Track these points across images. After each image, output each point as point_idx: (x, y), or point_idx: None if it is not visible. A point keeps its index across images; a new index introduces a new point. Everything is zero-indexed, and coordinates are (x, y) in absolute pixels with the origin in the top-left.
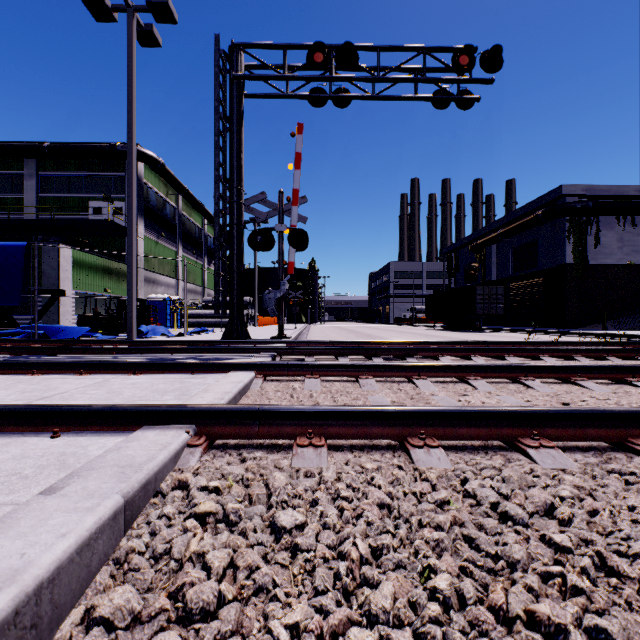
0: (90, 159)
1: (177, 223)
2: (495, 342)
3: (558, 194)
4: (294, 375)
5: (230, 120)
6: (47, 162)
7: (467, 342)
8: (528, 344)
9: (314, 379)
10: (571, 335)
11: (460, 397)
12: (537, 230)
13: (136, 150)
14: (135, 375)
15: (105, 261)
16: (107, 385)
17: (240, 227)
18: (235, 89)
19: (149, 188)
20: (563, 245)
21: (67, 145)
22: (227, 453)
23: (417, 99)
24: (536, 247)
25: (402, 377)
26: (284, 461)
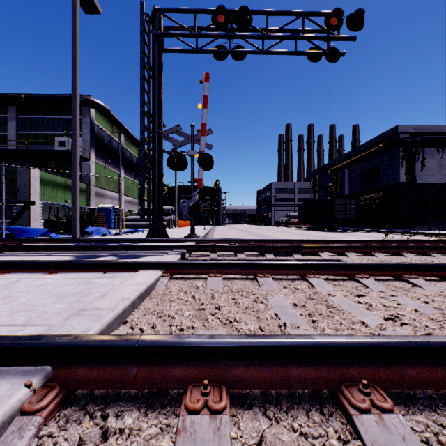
0: (56, 106)
1: (120, 153)
2: (359, 240)
3: (395, 132)
4: (198, 273)
5: (152, 68)
6: (24, 108)
7: (337, 240)
8: (384, 242)
9: (216, 278)
10: (407, 234)
11: (358, 298)
12: (378, 158)
13: (89, 100)
14: (50, 274)
15: (65, 180)
16: (12, 287)
17: (160, 151)
18: (156, 44)
19: (99, 128)
20: (398, 169)
21: (38, 96)
22: (84, 418)
23: (296, 53)
24: (378, 170)
25: (296, 275)
26: (163, 444)
